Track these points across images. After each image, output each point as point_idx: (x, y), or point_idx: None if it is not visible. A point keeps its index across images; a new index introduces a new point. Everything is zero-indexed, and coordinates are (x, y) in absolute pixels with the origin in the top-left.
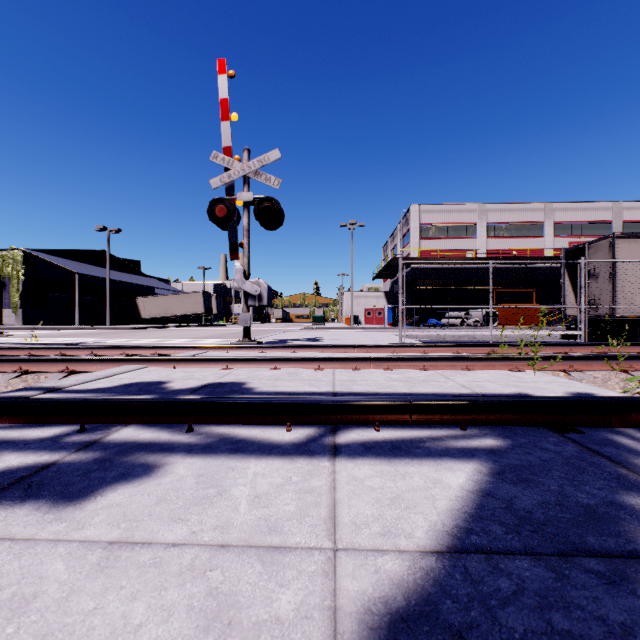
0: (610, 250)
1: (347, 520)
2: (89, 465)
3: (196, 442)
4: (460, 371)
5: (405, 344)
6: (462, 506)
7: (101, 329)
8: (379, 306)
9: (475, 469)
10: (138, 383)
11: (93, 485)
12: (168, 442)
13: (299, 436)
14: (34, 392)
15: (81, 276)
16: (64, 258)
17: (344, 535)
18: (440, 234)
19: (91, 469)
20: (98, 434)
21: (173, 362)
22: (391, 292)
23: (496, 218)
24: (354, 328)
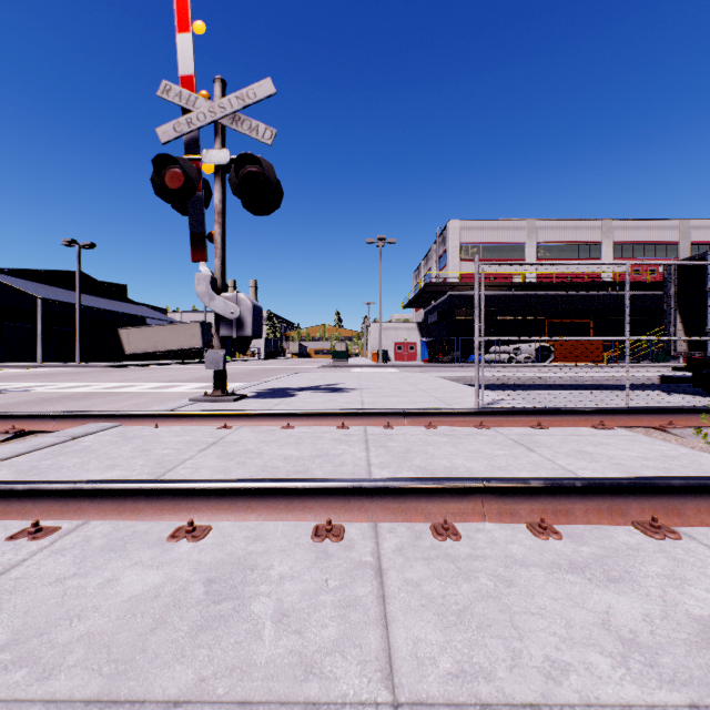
0: None
1: None
2: None
3: None
4: None
5: (500, 409)
6: None
7: (67, 368)
8: (411, 339)
9: None
10: None
11: None
12: None
13: None
14: None
15: (50, 302)
16: (27, 280)
17: None
18: (483, 255)
19: None
20: None
21: None
22: (425, 323)
23: (547, 237)
24: (383, 366)
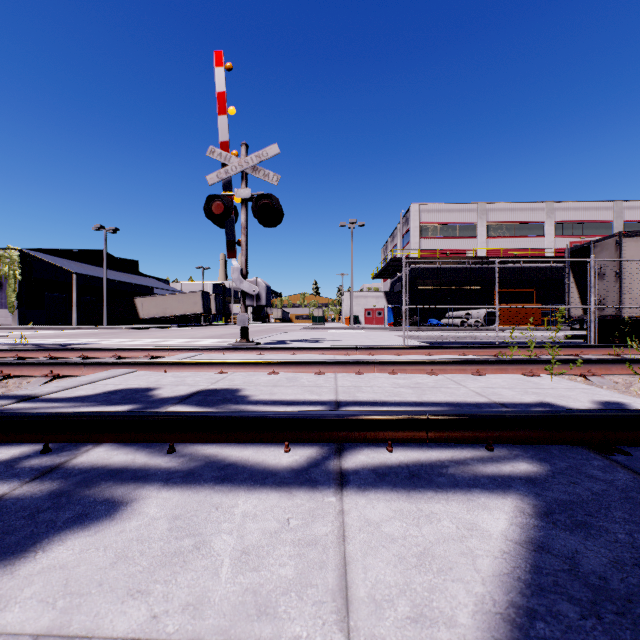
0: (617, 249)
1: (363, 593)
2: (41, 501)
3: (177, 467)
4: (471, 376)
5: (409, 346)
6: (512, 568)
7: (98, 329)
8: (379, 306)
9: (516, 507)
10: (123, 390)
11: (37, 533)
12: (143, 467)
13: (299, 459)
14: (5, 401)
15: (79, 276)
16: (61, 258)
17: (361, 621)
18: (440, 234)
19: (41, 508)
20: (63, 456)
21: (164, 366)
22: (391, 292)
23: (497, 218)
24: (354, 328)
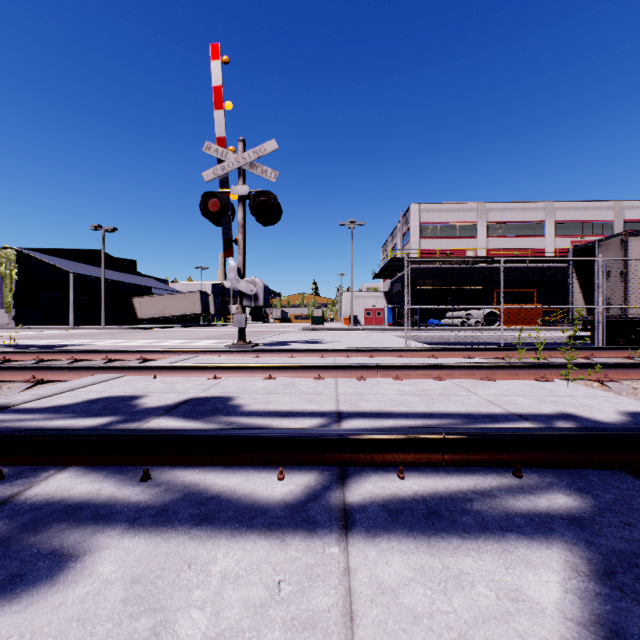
0: (622, 248)
1: None
2: None
3: (148, 501)
4: (480, 381)
5: (412, 348)
6: None
7: (96, 330)
8: (378, 306)
9: (566, 563)
10: (106, 398)
11: None
12: (108, 502)
13: (294, 489)
14: None
15: (76, 276)
16: (59, 257)
17: None
18: (440, 233)
19: None
20: (17, 485)
21: (154, 370)
22: (391, 292)
23: (497, 217)
24: (354, 328)
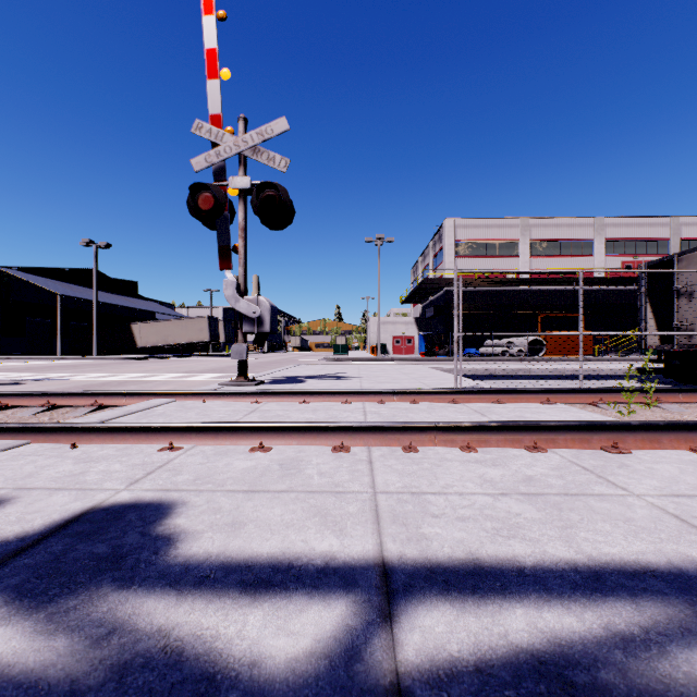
0: None
1: None
2: None
3: None
4: (605, 454)
5: (469, 389)
6: None
7: (86, 360)
8: (409, 333)
9: None
10: None
11: None
12: None
13: None
14: None
15: (67, 298)
16: (46, 277)
17: None
18: (478, 252)
19: None
20: None
21: (77, 433)
22: (422, 318)
23: (541, 234)
24: (382, 359)
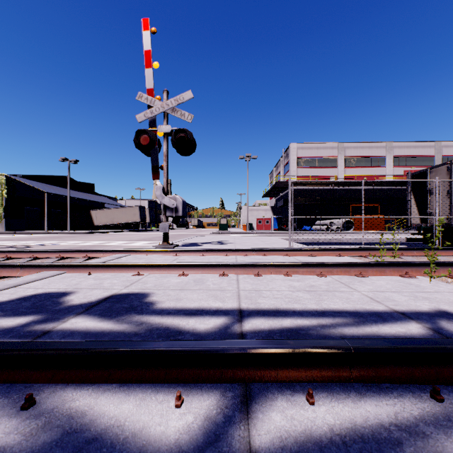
0: (448, 173)
1: None
2: None
3: (14, 448)
4: (355, 277)
5: (296, 248)
6: None
7: (63, 233)
8: (267, 216)
9: None
10: (39, 295)
11: None
12: None
13: (192, 422)
14: None
15: (50, 194)
16: (37, 181)
17: None
18: (311, 164)
19: None
20: None
21: (90, 268)
22: (276, 206)
23: (351, 153)
24: (249, 233)
